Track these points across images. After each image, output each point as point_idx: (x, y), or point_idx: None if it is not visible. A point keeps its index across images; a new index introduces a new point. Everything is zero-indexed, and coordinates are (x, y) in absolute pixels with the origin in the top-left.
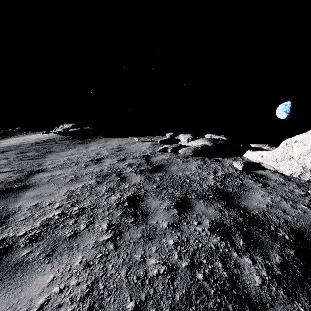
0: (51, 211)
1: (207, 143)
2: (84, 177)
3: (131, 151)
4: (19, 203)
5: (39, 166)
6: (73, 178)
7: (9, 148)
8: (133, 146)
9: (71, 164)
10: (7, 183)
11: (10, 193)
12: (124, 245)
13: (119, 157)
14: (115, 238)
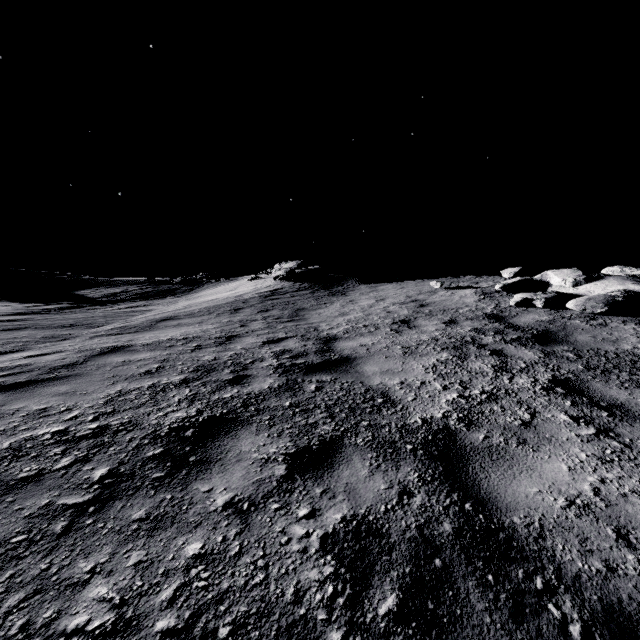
0: (441, 392)
1: (632, 287)
2: (422, 349)
3: (449, 307)
4: (374, 380)
5: (319, 332)
6: (402, 349)
7: (237, 304)
8: (442, 298)
9: (368, 328)
10: (316, 354)
11: (341, 366)
12: (637, 444)
13: (437, 317)
14: (608, 434)
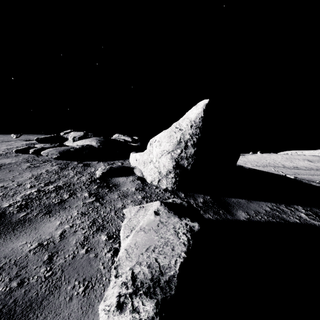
0: None
1: (93, 143)
2: None
3: None
4: None
5: None
6: None
7: None
8: None
9: None
10: None
11: None
12: None
13: None
14: None
